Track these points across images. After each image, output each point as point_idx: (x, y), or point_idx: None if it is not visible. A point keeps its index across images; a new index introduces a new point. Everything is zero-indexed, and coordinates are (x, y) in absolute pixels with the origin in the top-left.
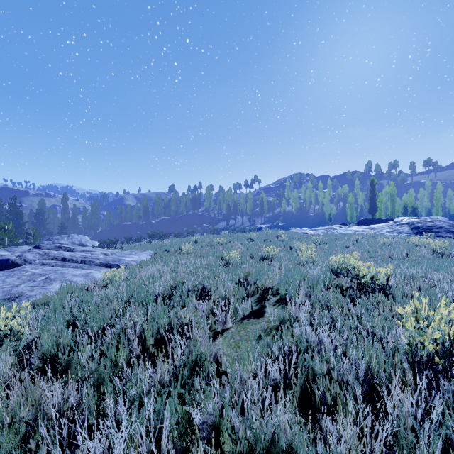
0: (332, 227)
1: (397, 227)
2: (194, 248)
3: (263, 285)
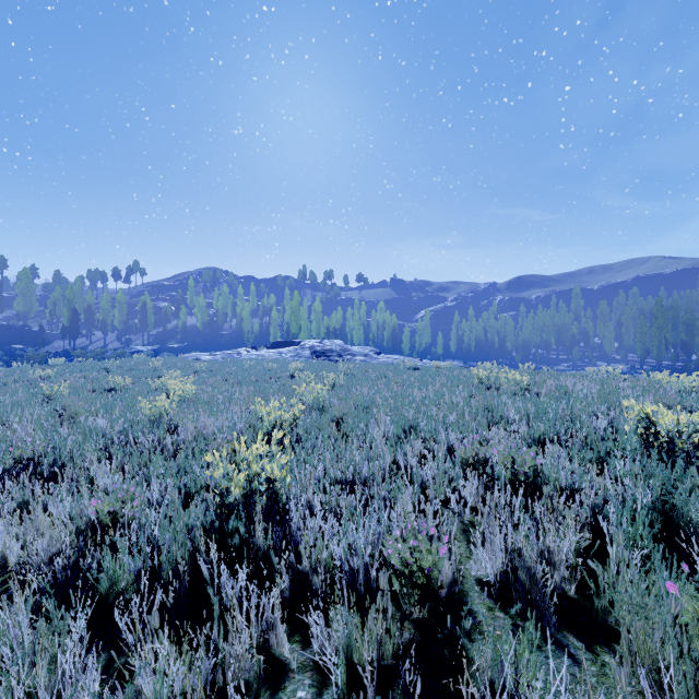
0: (237, 351)
1: (301, 351)
2: None
3: (76, 405)
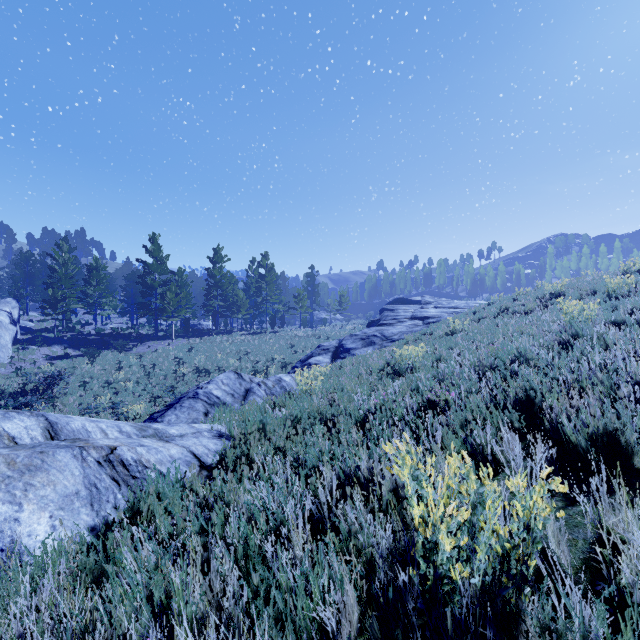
0: None
1: None
2: None
3: None
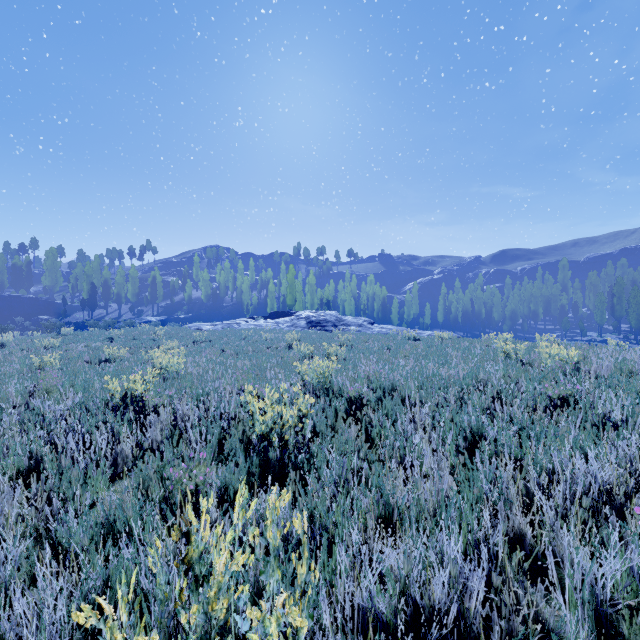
0: (237, 321)
1: (297, 321)
2: None
3: (46, 383)
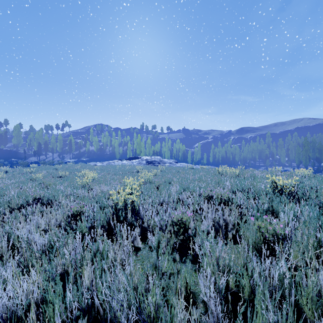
0: (113, 161)
1: (141, 161)
2: (6, 175)
3: (49, 181)
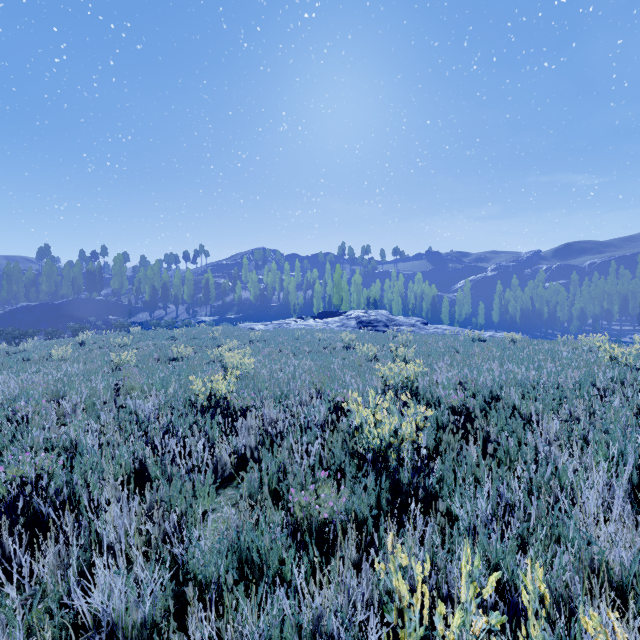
0: (286, 321)
1: (346, 321)
2: (73, 353)
3: (130, 381)
